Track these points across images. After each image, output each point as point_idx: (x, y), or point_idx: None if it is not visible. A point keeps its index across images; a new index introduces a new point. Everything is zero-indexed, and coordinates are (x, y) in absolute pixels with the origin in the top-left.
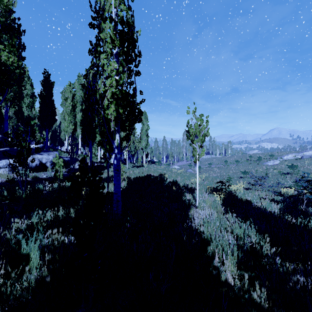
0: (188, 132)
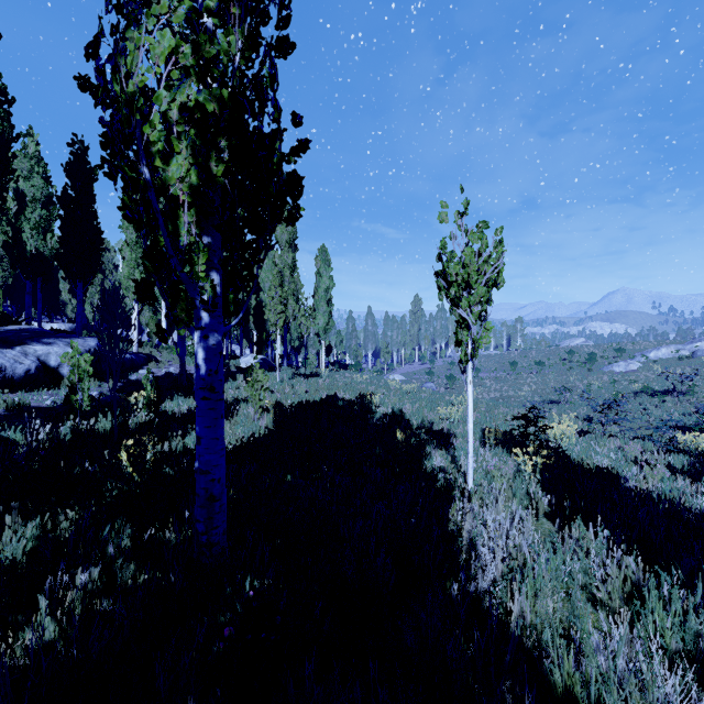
0: (442, 277)
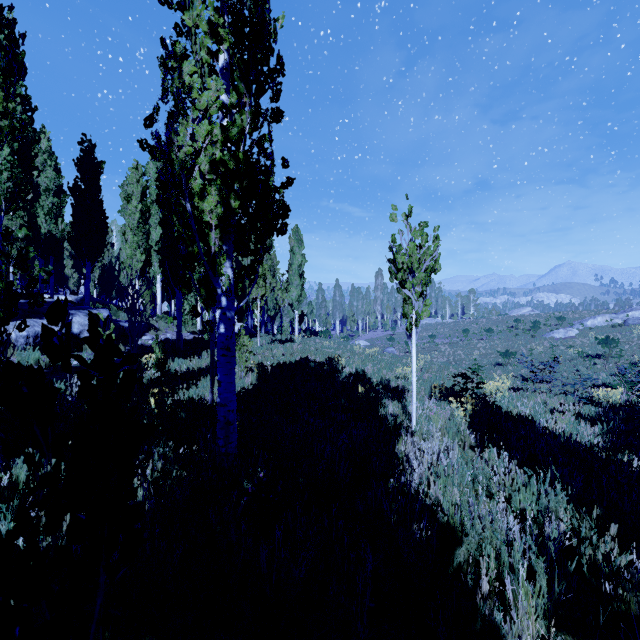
0: (393, 264)
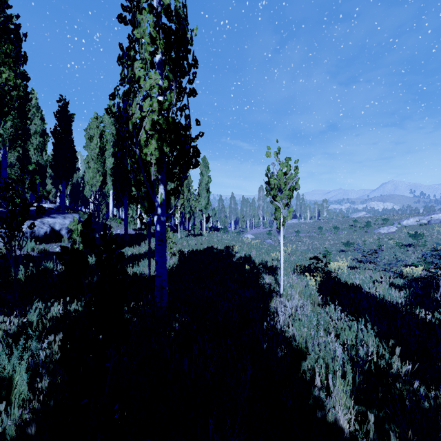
0: (268, 185)
